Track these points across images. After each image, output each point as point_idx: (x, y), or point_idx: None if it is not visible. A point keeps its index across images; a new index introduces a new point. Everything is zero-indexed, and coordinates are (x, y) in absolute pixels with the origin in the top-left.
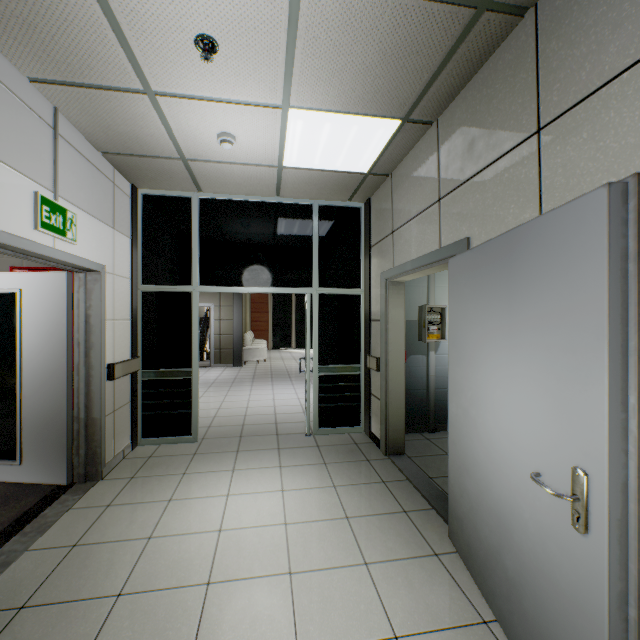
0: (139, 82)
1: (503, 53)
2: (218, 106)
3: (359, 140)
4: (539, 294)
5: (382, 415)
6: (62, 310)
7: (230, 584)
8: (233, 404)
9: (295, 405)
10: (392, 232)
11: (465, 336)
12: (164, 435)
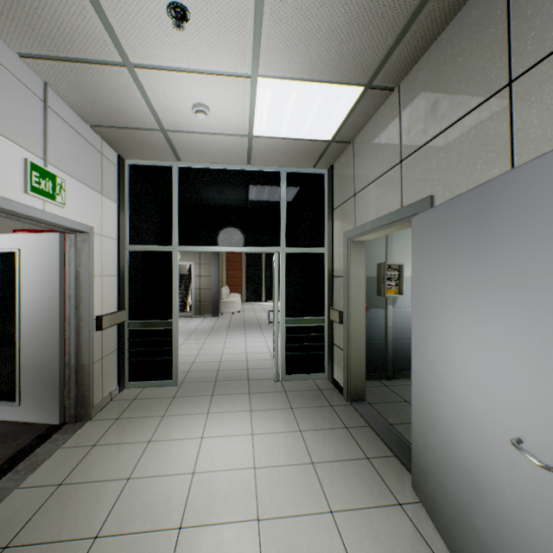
0: (118, 54)
1: (469, 10)
2: (192, 77)
3: (323, 108)
4: (519, 249)
5: (344, 364)
6: (55, 267)
7: (200, 529)
8: (210, 351)
9: (265, 352)
10: (354, 195)
11: (430, 292)
12: (147, 379)
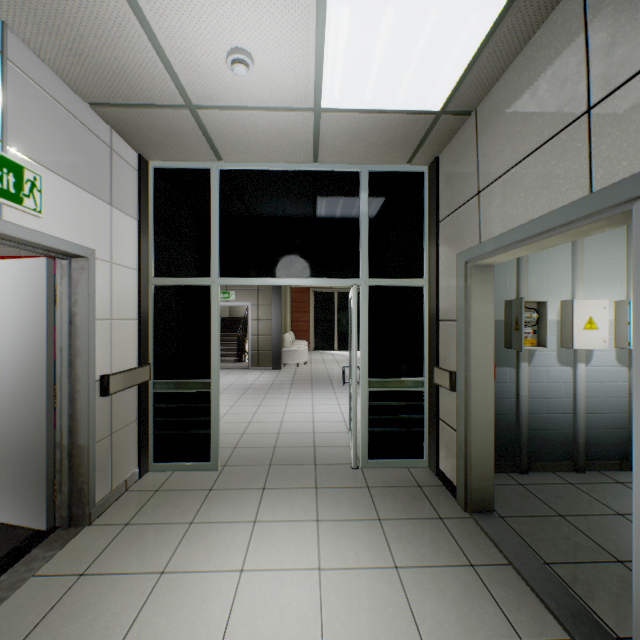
0: None
1: None
2: None
3: (436, 42)
4: None
5: (459, 453)
6: (41, 307)
7: None
8: (266, 417)
9: (337, 421)
10: (477, 193)
11: None
12: (178, 460)
